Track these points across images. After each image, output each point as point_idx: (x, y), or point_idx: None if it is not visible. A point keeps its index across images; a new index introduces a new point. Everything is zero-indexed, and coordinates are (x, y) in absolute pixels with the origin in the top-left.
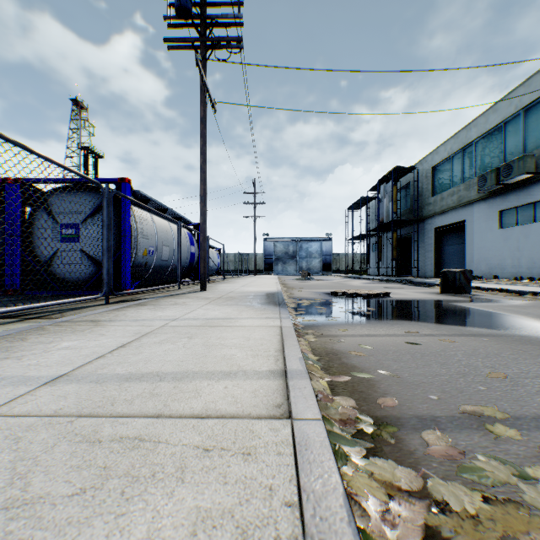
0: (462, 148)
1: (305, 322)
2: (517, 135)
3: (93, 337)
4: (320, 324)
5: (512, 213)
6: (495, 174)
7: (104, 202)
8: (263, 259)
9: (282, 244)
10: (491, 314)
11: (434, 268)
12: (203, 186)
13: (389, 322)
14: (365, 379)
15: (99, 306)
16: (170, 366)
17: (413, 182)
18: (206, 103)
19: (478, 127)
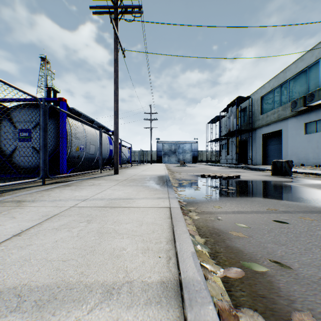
0: (280, 84)
1: (186, 199)
2: (317, 75)
3: (1, 221)
4: (198, 201)
5: (313, 125)
6: (303, 99)
7: (41, 111)
8: (156, 154)
9: (167, 144)
10: (318, 192)
11: (262, 159)
12: (116, 104)
13: (249, 199)
14: (258, 271)
15: (36, 187)
16: (46, 272)
17: (248, 106)
18: (118, 49)
19: (291, 71)
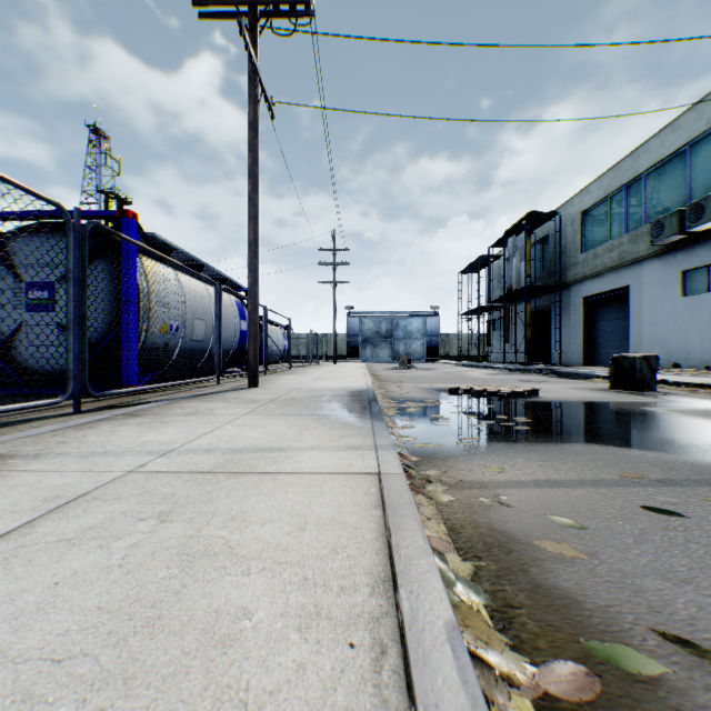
0: (626, 184)
1: (418, 449)
2: (710, 162)
3: None
4: (446, 453)
5: (701, 275)
6: (677, 218)
7: (70, 238)
8: (346, 341)
9: (371, 320)
10: None
11: (584, 353)
12: (253, 226)
13: (569, 449)
14: (637, 674)
15: (57, 418)
16: None
17: (552, 234)
18: (257, 99)
19: (650, 154)
